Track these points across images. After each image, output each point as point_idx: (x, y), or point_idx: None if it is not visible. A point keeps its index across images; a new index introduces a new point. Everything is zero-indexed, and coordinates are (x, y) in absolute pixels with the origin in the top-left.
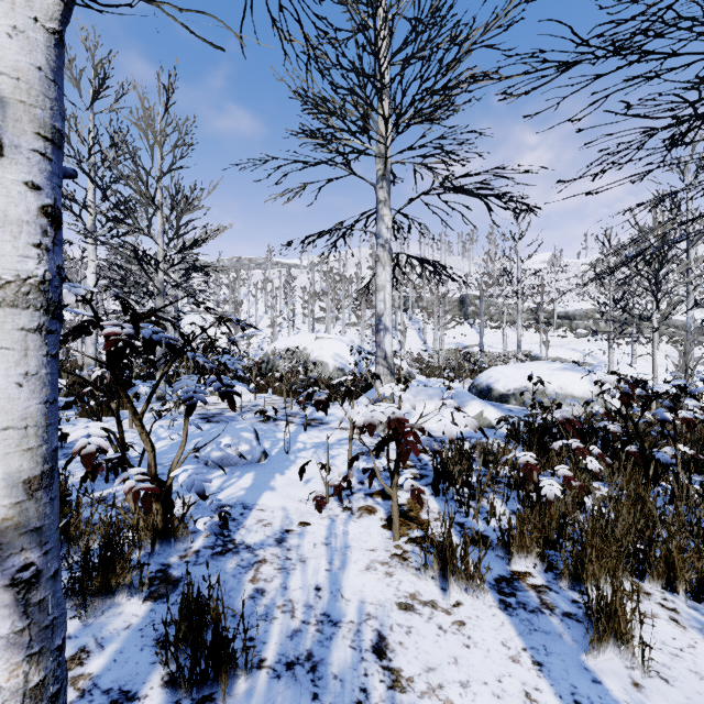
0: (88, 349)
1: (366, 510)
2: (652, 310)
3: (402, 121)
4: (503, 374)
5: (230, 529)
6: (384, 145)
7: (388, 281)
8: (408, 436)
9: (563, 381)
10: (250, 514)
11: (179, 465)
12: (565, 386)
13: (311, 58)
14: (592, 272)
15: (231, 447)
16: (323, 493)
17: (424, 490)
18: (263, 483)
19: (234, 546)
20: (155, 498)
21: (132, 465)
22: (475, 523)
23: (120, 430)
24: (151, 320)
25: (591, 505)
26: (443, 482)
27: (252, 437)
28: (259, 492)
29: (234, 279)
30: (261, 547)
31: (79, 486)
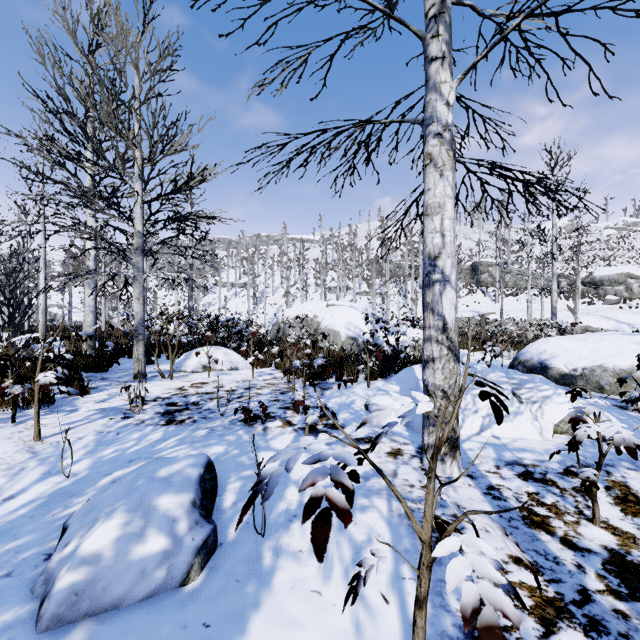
0: (86, 317)
1: None
2: None
3: None
4: (562, 348)
5: None
6: None
7: (448, 196)
8: None
9: None
10: None
11: None
12: None
13: None
14: (617, 235)
15: (116, 548)
16: None
17: None
18: None
19: None
20: None
21: None
22: None
23: None
24: None
25: None
26: None
27: (181, 506)
28: None
29: (253, 253)
30: None
31: None
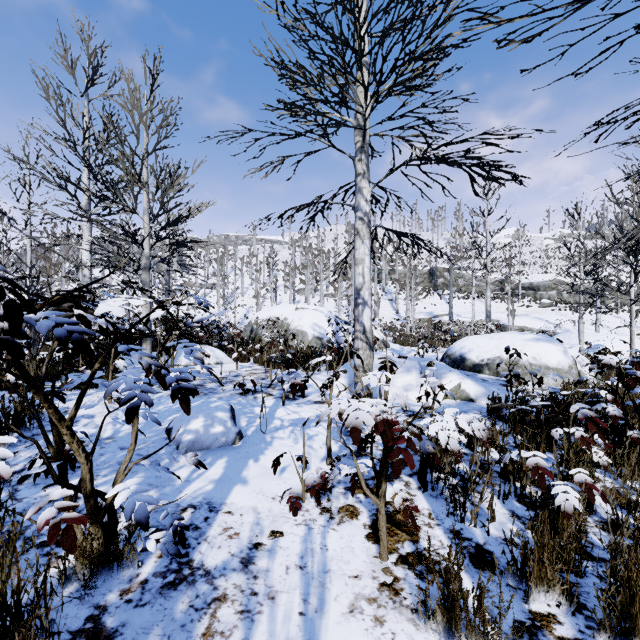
0: None
1: (347, 512)
2: (630, 282)
3: (381, 92)
4: (476, 344)
5: (189, 543)
6: (363, 117)
7: (367, 254)
8: (401, 442)
9: (537, 351)
10: (215, 519)
11: (122, 479)
12: (539, 357)
13: (289, 30)
14: (554, 245)
15: (204, 428)
16: (299, 492)
17: (409, 481)
18: (235, 473)
19: (191, 571)
20: (92, 520)
21: (61, 481)
22: (473, 530)
23: (54, 433)
24: (73, 304)
25: (597, 502)
26: (432, 475)
27: (227, 417)
28: (229, 486)
29: (222, 255)
30: (222, 573)
31: (33, 480)
